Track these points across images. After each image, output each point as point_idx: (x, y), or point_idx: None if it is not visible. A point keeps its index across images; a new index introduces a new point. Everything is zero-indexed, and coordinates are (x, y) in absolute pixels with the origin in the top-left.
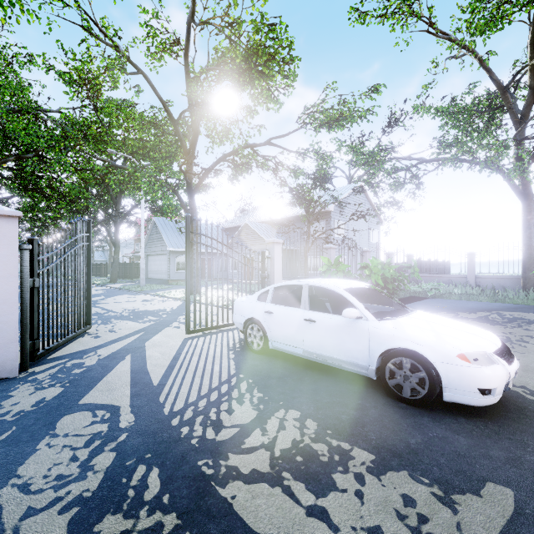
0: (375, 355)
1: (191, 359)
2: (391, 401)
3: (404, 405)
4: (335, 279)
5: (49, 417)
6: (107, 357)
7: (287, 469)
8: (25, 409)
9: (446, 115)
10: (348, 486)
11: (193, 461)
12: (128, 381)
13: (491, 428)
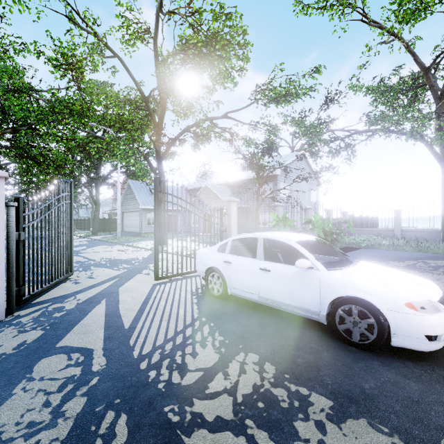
0: (325, 302)
1: (159, 303)
2: (341, 345)
3: (353, 349)
4: (287, 233)
5: (28, 360)
6: (85, 301)
7: (250, 416)
8: (7, 352)
9: (376, 93)
10: (310, 436)
11: (159, 407)
12: (102, 324)
13: (439, 372)
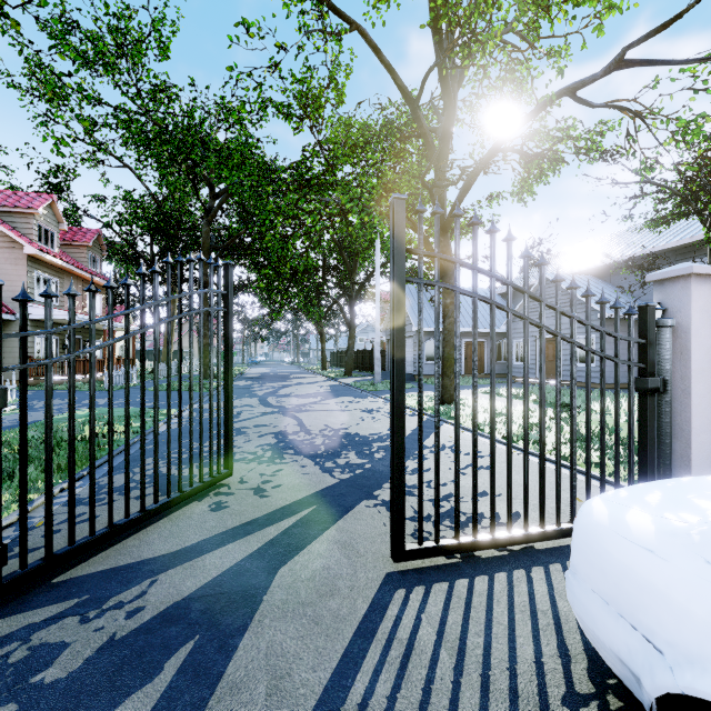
0: None
1: None
2: None
3: None
4: None
5: None
6: (133, 635)
7: None
8: None
9: None
10: None
11: None
12: None
13: None
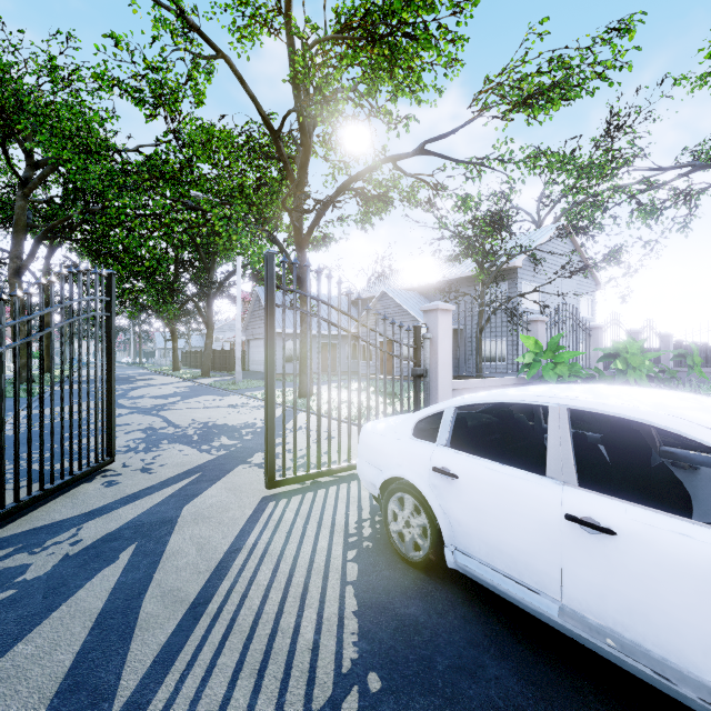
0: None
1: (255, 574)
2: None
3: None
4: (640, 391)
5: None
6: (84, 550)
7: None
8: None
9: None
10: None
11: None
12: (58, 673)
13: None
